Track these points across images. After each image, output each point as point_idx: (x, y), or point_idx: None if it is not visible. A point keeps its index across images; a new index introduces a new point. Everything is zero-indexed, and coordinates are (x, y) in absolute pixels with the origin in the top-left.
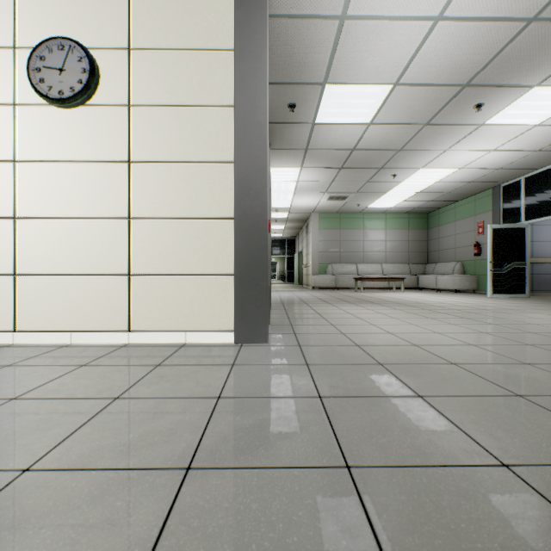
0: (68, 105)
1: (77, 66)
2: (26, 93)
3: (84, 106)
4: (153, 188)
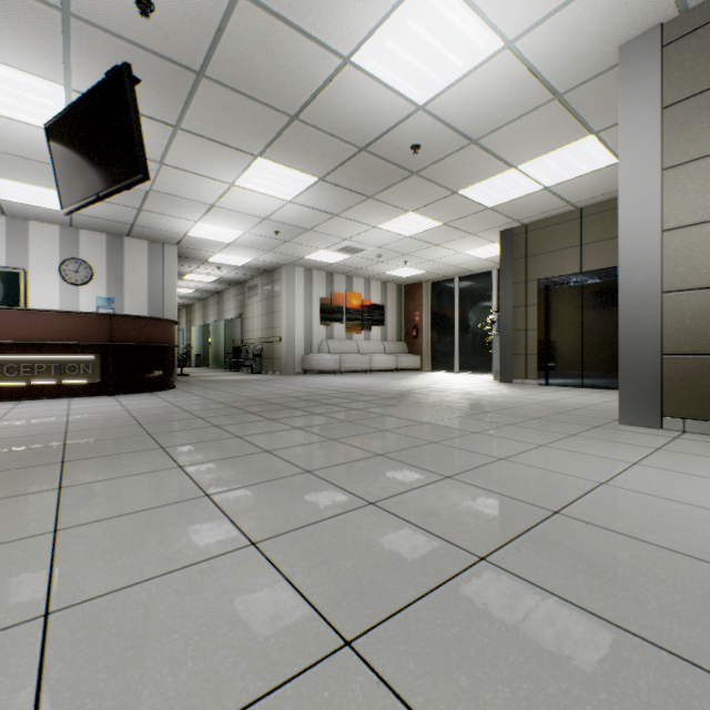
0: None
1: None
2: None
3: None
4: None
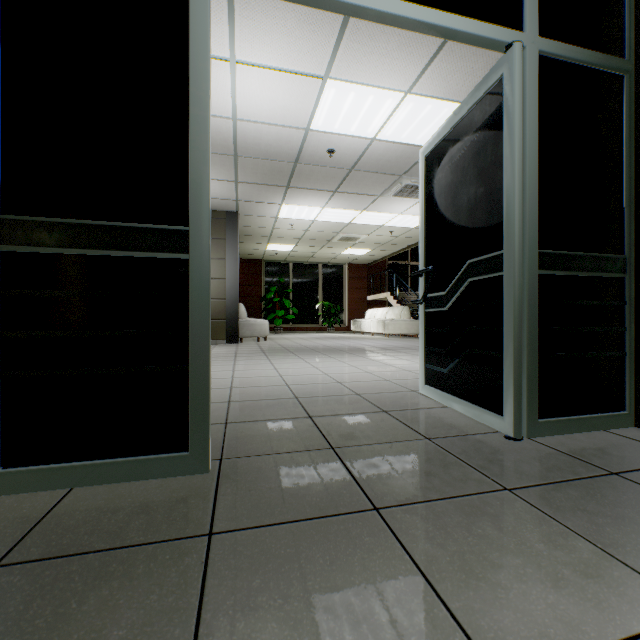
0: None
1: None
2: None
3: None
4: None
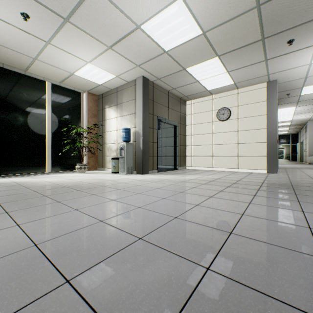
0: (224, 121)
1: (226, 113)
2: (215, 119)
3: (227, 120)
4: (244, 136)
